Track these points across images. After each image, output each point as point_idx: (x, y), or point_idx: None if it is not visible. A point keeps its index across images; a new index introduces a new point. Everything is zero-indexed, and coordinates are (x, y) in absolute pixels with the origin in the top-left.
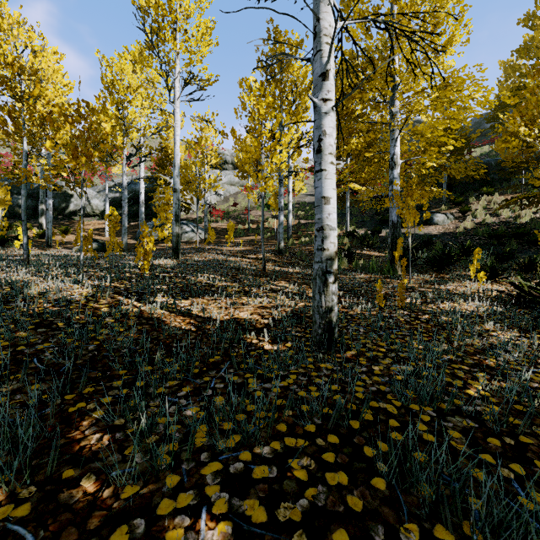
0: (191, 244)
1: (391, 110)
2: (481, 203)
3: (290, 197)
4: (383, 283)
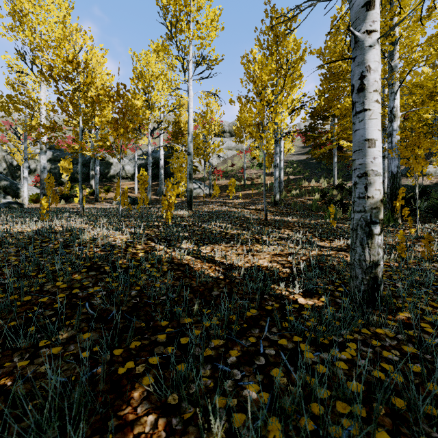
0: (198, 198)
1: (391, 64)
2: None
3: (282, 156)
4: (389, 233)
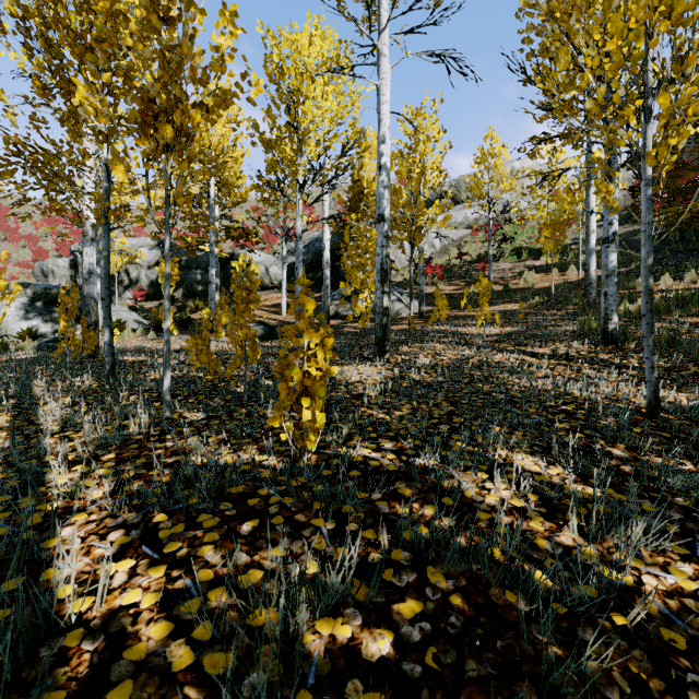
0: (397, 322)
1: None
2: None
3: (593, 223)
4: None
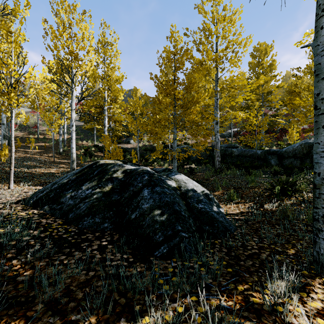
0: None
1: (104, 108)
2: (147, 137)
3: (65, 126)
4: None
